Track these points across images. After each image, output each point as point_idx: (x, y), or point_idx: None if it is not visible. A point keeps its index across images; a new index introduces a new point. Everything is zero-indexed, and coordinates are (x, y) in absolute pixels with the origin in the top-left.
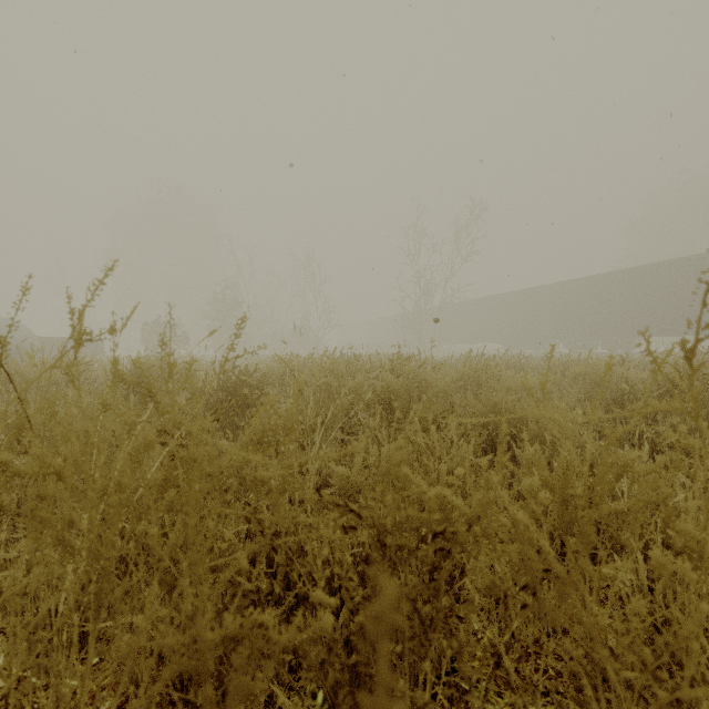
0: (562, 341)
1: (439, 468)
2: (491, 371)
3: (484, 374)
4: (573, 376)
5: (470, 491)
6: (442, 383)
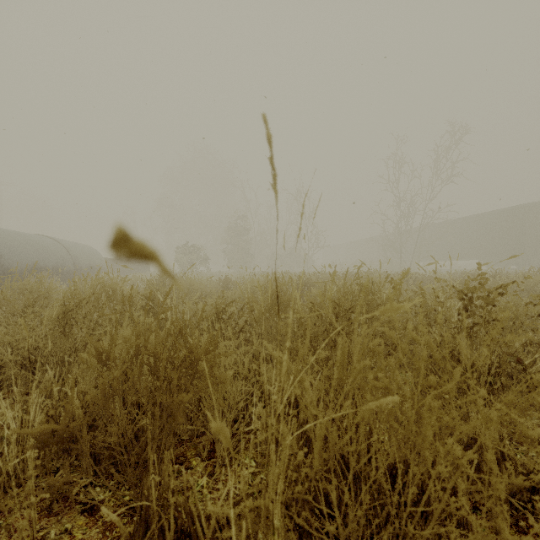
0: None
1: None
2: None
3: None
4: None
5: None
6: None
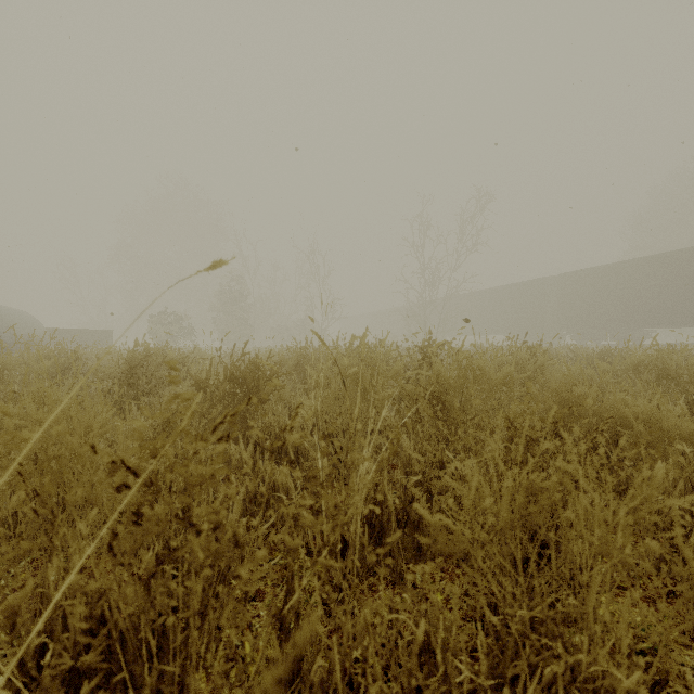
0: (569, 333)
1: (616, 520)
2: (539, 360)
3: (532, 364)
4: (633, 366)
5: (686, 568)
6: (502, 374)
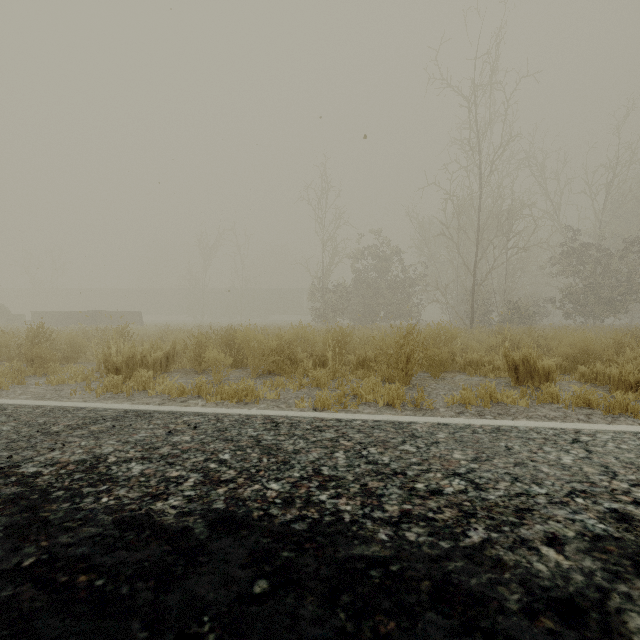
0: None
1: None
2: None
3: None
4: None
5: None
6: None
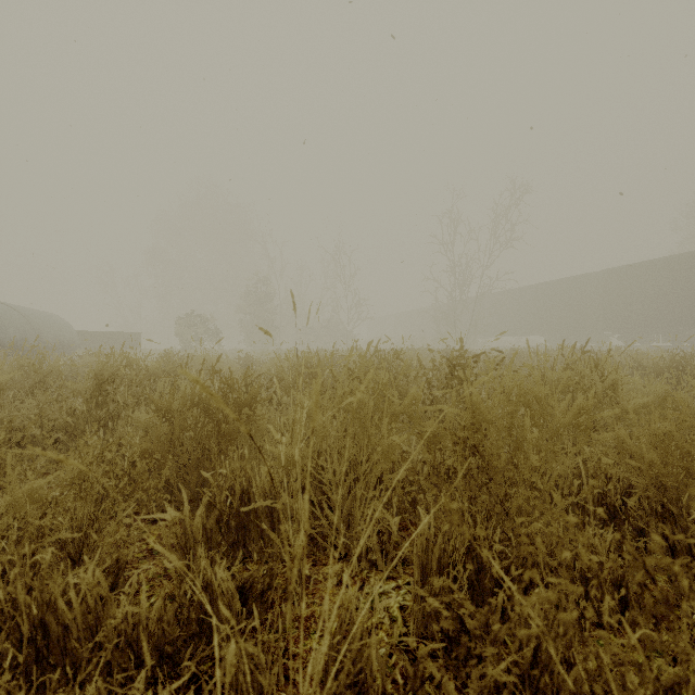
0: (615, 333)
1: None
2: (608, 377)
3: (601, 383)
4: None
5: None
6: (572, 409)
